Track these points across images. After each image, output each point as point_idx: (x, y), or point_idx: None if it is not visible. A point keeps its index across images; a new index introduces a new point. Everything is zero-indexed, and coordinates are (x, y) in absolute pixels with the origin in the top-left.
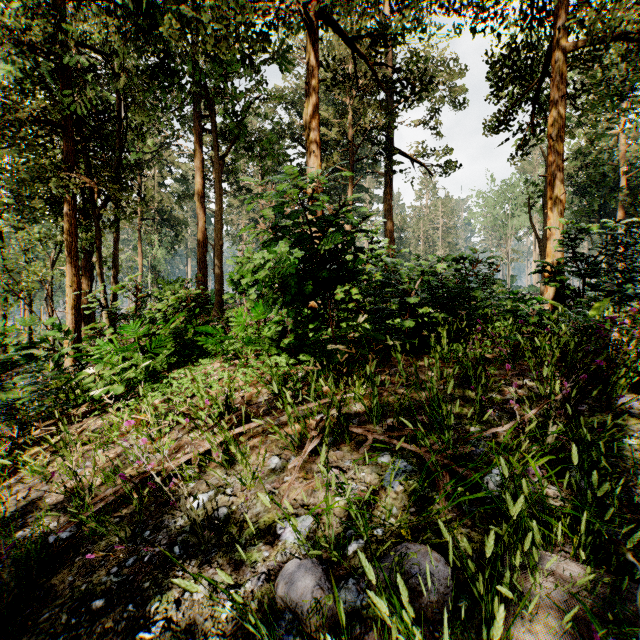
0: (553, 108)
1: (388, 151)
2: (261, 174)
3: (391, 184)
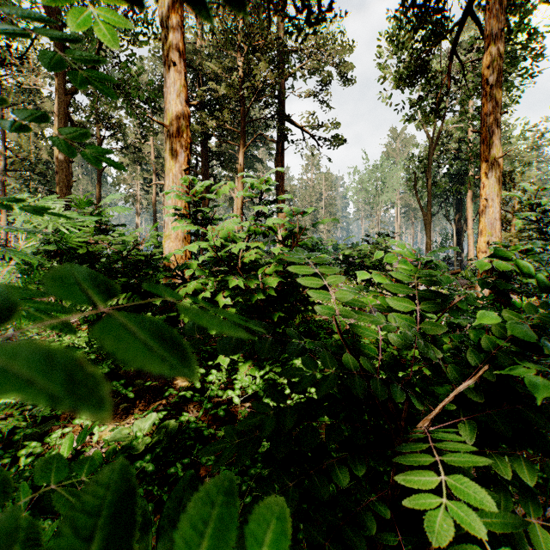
0: (491, 44)
1: (280, 116)
2: (143, 126)
3: (283, 151)
